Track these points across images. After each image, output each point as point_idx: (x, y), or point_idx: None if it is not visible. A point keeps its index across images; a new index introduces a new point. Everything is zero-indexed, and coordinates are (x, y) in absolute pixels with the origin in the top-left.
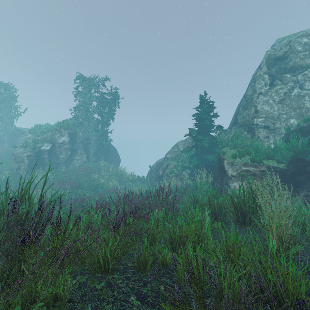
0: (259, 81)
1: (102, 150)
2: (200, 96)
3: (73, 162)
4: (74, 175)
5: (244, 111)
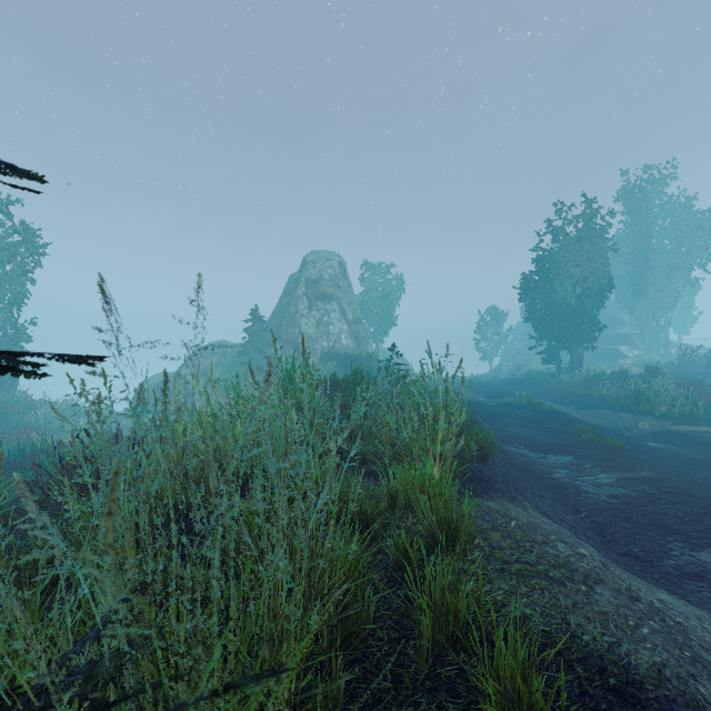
0: (301, 302)
1: None
2: (253, 309)
3: None
4: None
5: (289, 328)
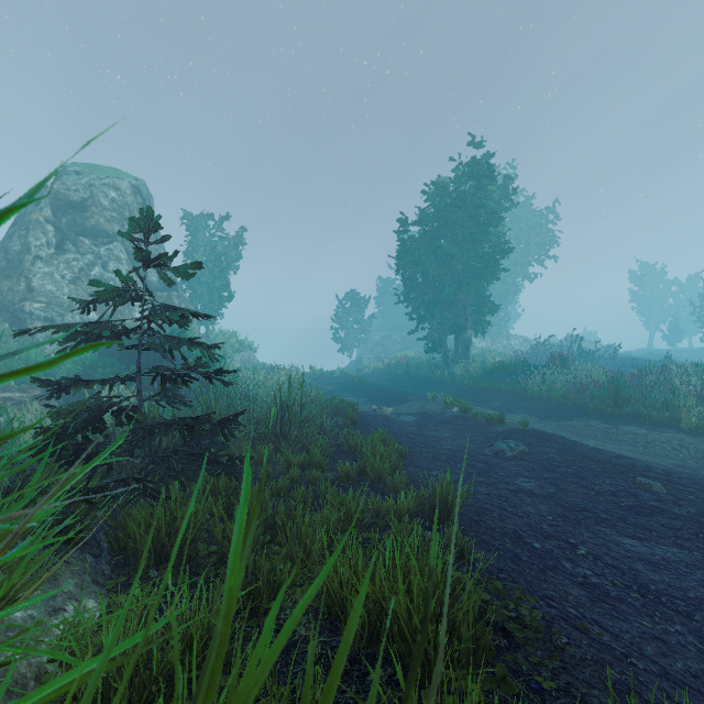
0: (38, 233)
1: None
2: None
3: None
4: None
5: (5, 281)
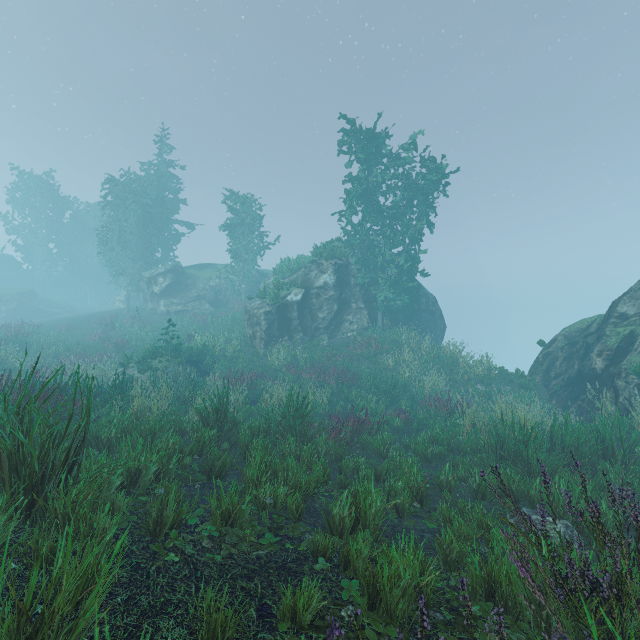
0: None
1: (404, 300)
2: None
3: (343, 329)
4: (343, 354)
5: None
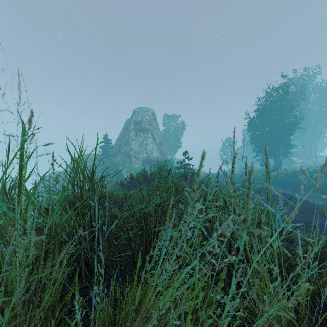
0: (131, 132)
1: None
2: (104, 135)
3: None
4: None
5: (125, 146)
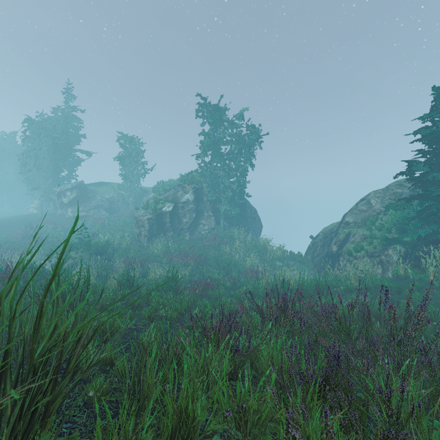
0: None
1: (237, 211)
2: (435, 88)
3: (199, 229)
4: (199, 245)
5: None
